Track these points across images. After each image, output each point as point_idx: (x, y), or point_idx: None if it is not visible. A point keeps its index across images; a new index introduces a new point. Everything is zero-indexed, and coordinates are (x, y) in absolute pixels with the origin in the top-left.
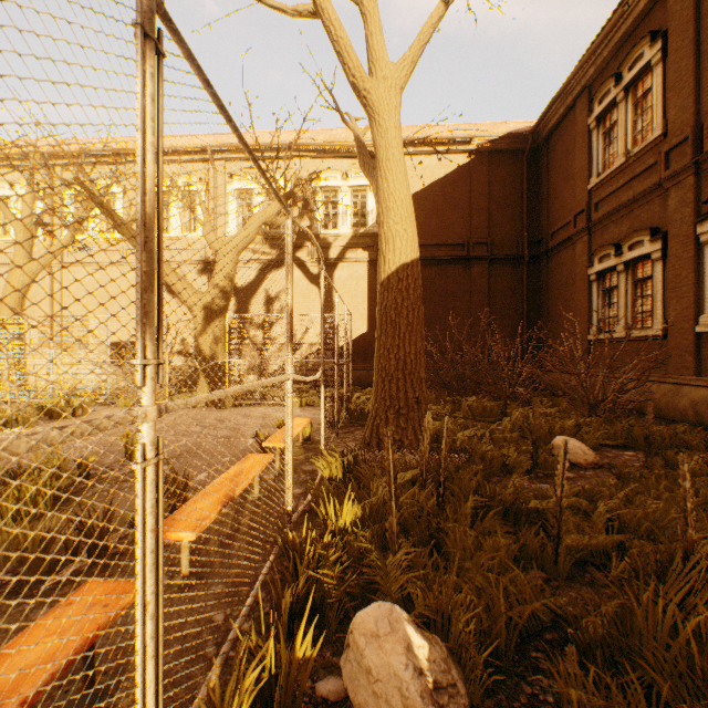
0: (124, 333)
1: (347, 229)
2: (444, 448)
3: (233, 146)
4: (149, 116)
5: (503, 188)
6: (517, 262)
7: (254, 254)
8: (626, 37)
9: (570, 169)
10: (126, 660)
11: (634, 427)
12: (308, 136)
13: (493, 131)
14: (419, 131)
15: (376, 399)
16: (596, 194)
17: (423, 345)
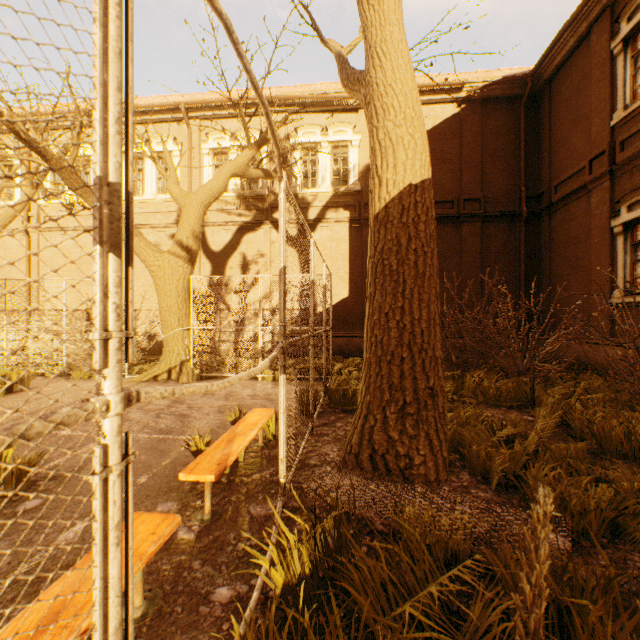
0: None
1: (327, 187)
2: None
3: (208, 102)
4: None
5: (498, 139)
6: (513, 220)
7: (230, 216)
8: None
9: (582, 109)
10: None
11: None
12: (285, 90)
13: (487, 76)
14: None
15: (368, 389)
16: (622, 130)
17: (437, 308)
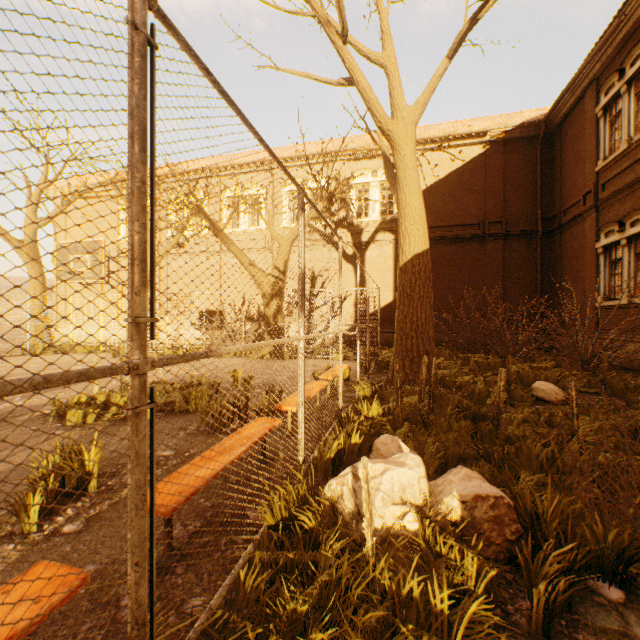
0: (208, 304)
1: (376, 217)
2: (433, 375)
3: (287, 158)
4: (303, 236)
5: (517, 172)
6: (530, 237)
7: None
8: (628, 36)
9: (580, 153)
10: (274, 453)
11: (614, 379)
12: (344, 144)
13: (507, 122)
14: (439, 129)
15: (396, 351)
16: (603, 175)
17: (431, 312)
